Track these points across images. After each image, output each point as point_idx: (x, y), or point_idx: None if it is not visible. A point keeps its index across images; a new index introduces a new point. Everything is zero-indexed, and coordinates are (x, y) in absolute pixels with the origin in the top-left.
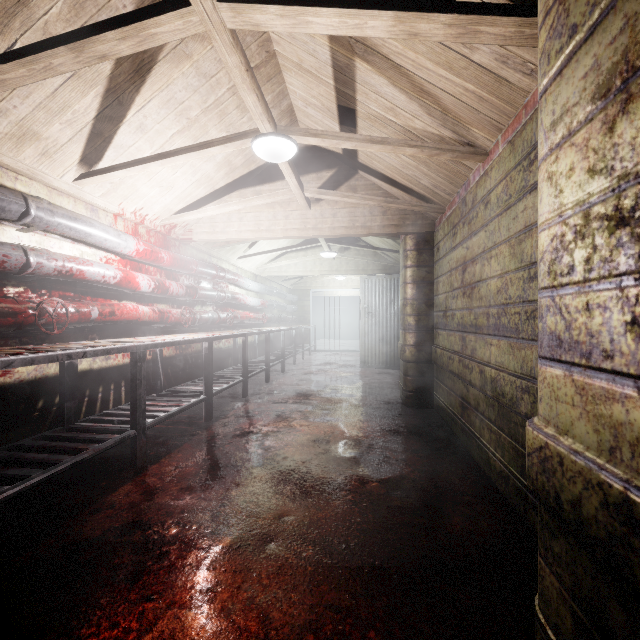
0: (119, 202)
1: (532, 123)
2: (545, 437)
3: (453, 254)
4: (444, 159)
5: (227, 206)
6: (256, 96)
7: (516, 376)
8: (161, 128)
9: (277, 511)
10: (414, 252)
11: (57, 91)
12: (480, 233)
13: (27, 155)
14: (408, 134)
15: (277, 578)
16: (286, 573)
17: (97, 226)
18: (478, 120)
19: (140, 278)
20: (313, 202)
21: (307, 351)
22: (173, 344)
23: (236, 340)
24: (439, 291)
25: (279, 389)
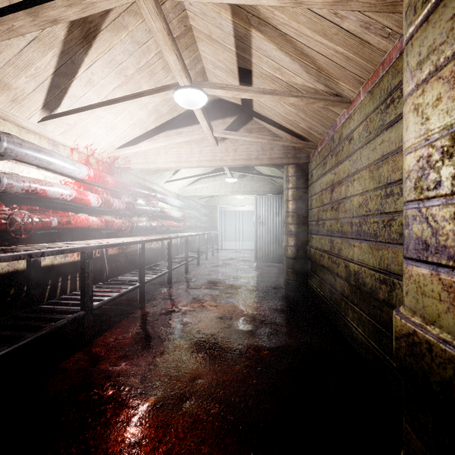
0: (74, 139)
1: (388, 75)
2: (413, 326)
3: (323, 178)
4: (317, 107)
5: (156, 143)
6: (176, 56)
7: (375, 270)
8: (105, 83)
9: (192, 375)
10: (294, 177)
11: (22, 51)
12: (345, 162)
13: (0, 101)
14: (291, 88)
15: (190, 432)
16: (198, 428)
17: (56, 156)
18: (345, 76)
19: (90, 196)
20: (220, 140)
21: (216, 250)
22: (114, 245)
23: (163, 242)
24: (312, 206)
25: (195, 278)
